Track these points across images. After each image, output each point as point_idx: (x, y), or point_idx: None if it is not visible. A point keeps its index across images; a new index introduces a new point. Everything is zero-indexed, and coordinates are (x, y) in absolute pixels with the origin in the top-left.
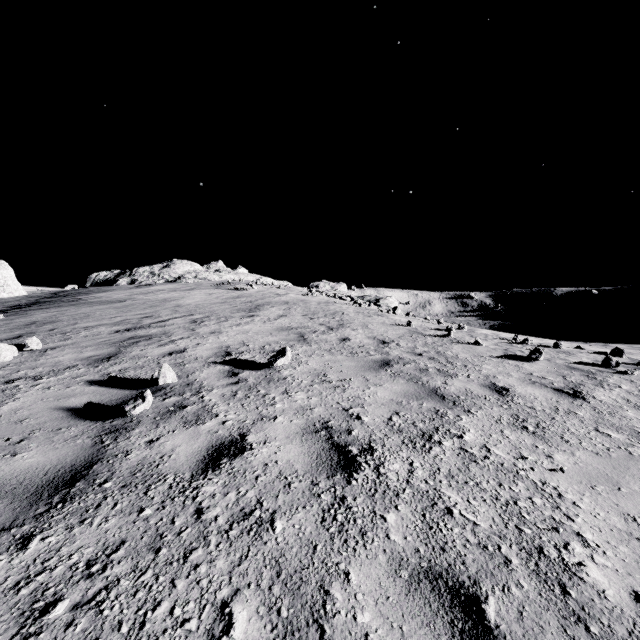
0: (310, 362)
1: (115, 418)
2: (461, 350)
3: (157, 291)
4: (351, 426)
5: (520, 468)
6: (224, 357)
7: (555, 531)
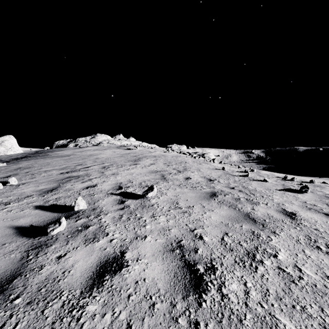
0: (168, 193)
1: (42, 235)
2: (257, 185)
3: (87, 150)
4: (197, 245)
5: None
6: (117, 190)
7: None
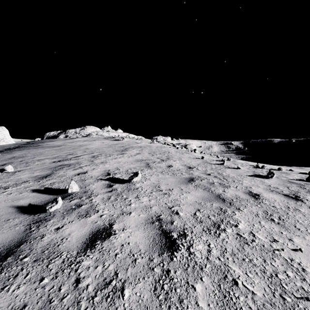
0: (151, 179)
1: (41, 213)
2: (230, 172)
3: (77, 141)
4: (173, 218)
5: (275, 248)
6: (106, 176)
7: (306, 299)
